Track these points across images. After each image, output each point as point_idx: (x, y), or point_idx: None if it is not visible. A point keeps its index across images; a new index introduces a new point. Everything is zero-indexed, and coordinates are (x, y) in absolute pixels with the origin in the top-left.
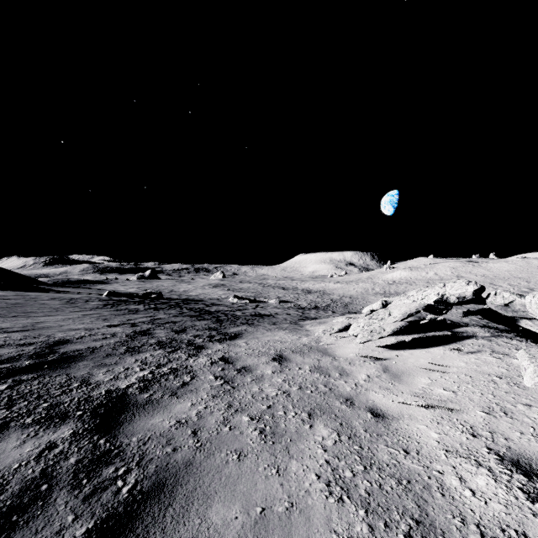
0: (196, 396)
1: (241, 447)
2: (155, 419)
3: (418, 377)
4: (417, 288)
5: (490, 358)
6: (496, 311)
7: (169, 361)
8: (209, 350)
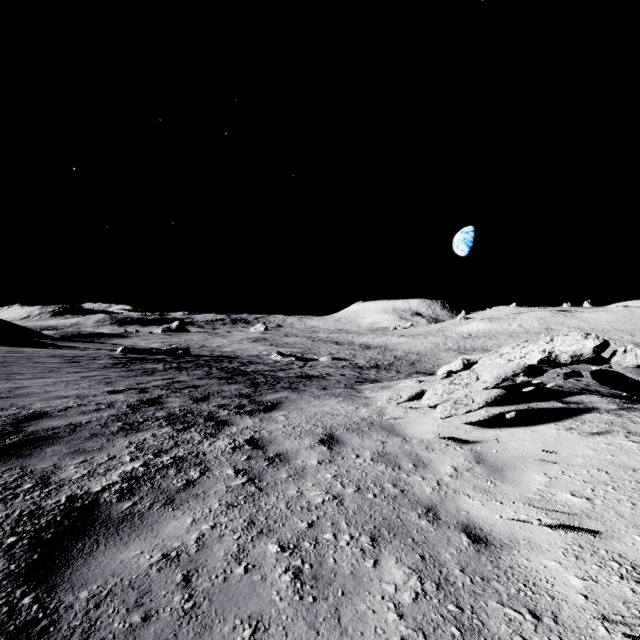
0: (202, 505)
1: (260, 610)
2: (129, 550)
3: (528, 473)
4: (498, 343)
5: (628, 443)
6: (616, 373)
7: (175, 444)
8: (234, 428)
